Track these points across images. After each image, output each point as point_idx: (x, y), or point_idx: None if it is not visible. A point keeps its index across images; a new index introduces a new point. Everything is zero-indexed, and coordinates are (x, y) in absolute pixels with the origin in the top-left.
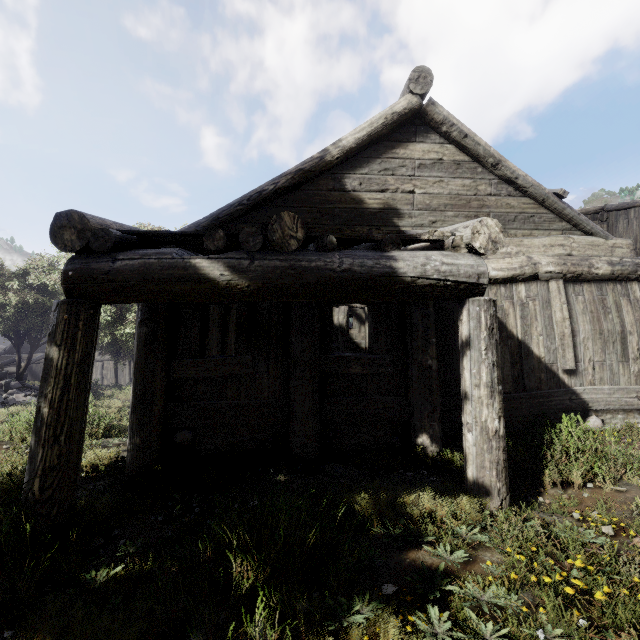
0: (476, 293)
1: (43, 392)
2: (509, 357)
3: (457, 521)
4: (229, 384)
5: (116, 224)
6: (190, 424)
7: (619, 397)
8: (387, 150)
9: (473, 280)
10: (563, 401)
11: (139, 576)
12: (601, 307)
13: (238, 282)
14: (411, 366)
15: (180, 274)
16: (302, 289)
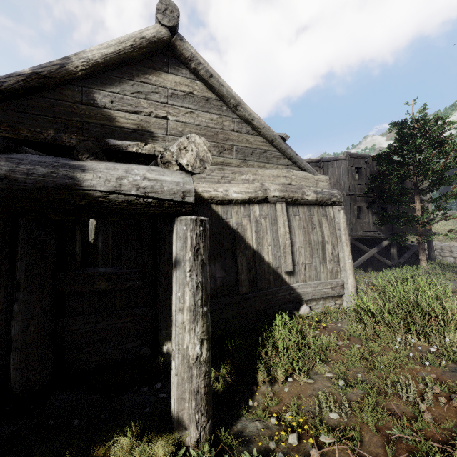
0: (183, 212)
1: None
2: (246, 264)
3: None
4: None
5: None
6: None
7: (320, 289)
8: (139, 74)
9: (178, 198)
10: (285, 296)
11: None
12: (310, 224)
13: None
14: (159, 278)
15: None
16: None
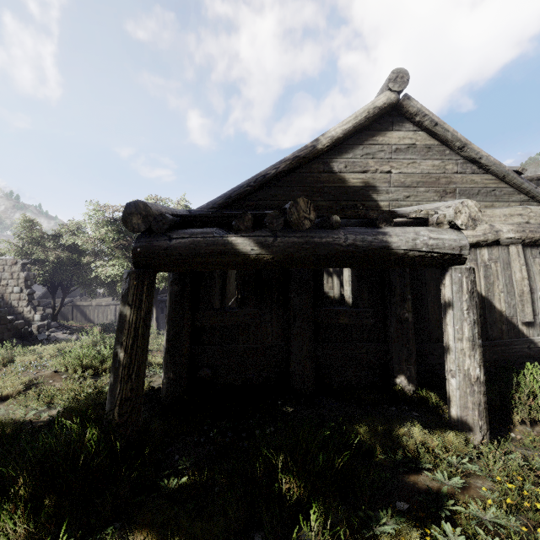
0: (458, 262)
1: (119, 341)
2: None
3: (448, 452)
4: (240, 331)
5: (163, 208)
6: (210, 363)
7: None
8: (368, 138)
9: (456, 252)
10: (522, 349)
11: (200, 485)
12: None
13: (265, 255)
14: (390, 318)
15: (220, 249)
16: (314, 260)
